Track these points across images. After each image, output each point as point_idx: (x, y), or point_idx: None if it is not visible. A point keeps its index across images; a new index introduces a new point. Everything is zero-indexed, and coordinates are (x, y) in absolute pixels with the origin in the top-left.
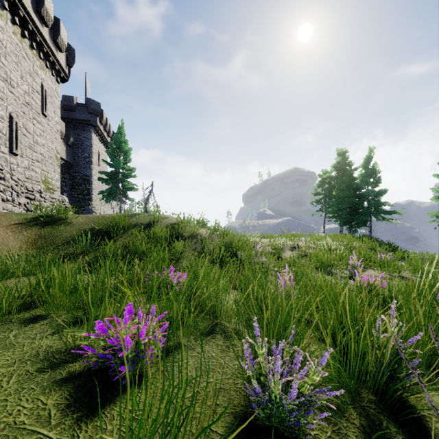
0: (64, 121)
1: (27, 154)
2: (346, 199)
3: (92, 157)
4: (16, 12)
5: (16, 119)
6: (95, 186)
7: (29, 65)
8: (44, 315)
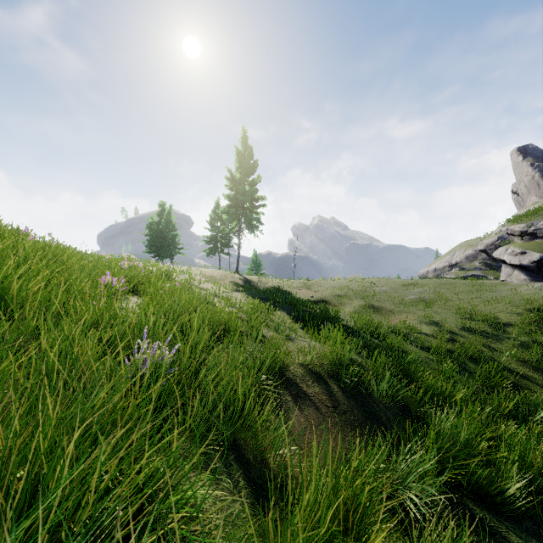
0: None
1: None
2: (156, 238)
3: None
4: None
5: None
6: None
7: None
8: None
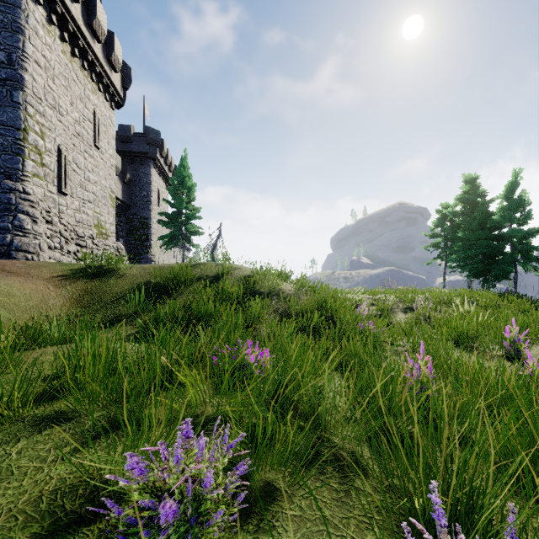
0: (120, 155)
1: (78, 194)
2: (479, 242)
3: (151, 196)
4: (65, 27)
5: (66, 152)
6: (155, 230)
7: (80, 89)
8: (70, 411)
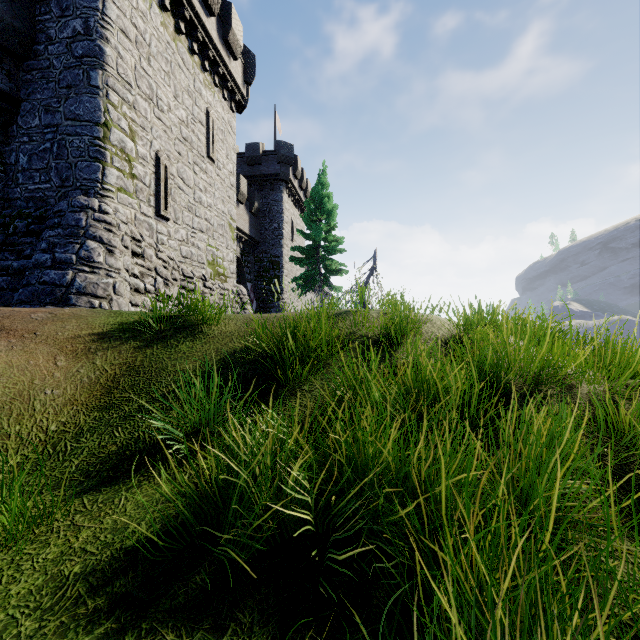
0: (248, 181)
1: (185, 219)
2: None
3: (282, 228)
4: None
5: (166, 161)
6: (287, 271)
7: (188, 79)
8: None
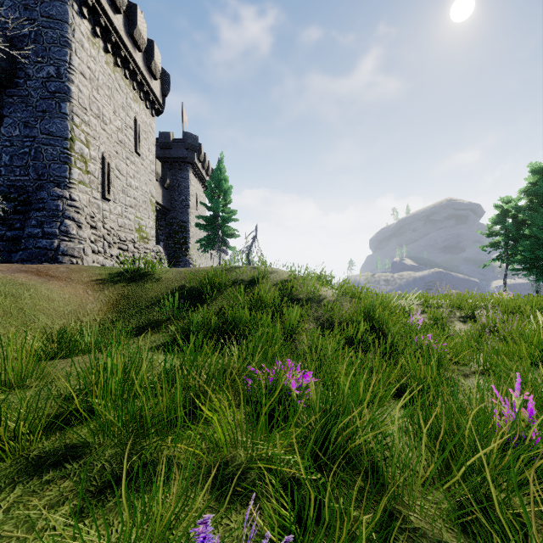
0: (161, 161)
1: (120, 199)
2: None
3: (189, 200)
4: (109, 38)
5: (109, 159)
6: (193, 233)
7: (122, 98)
8: (81, 445)
